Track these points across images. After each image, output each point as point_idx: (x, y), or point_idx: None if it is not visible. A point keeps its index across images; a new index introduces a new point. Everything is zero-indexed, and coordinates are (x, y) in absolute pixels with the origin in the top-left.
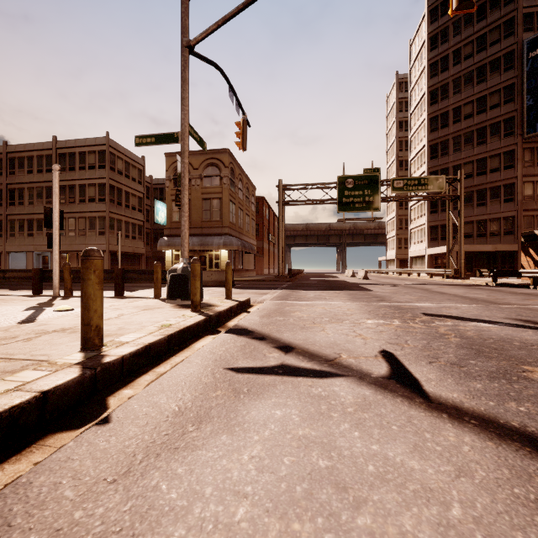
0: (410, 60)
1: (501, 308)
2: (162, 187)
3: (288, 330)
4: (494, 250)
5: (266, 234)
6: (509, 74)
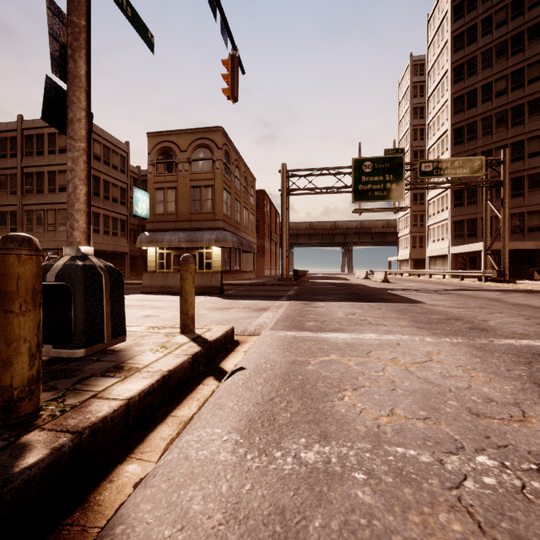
0: (428, 37)
1: None
2: None
3: None
4: (536, 247)
5: (267, 231)
6: None
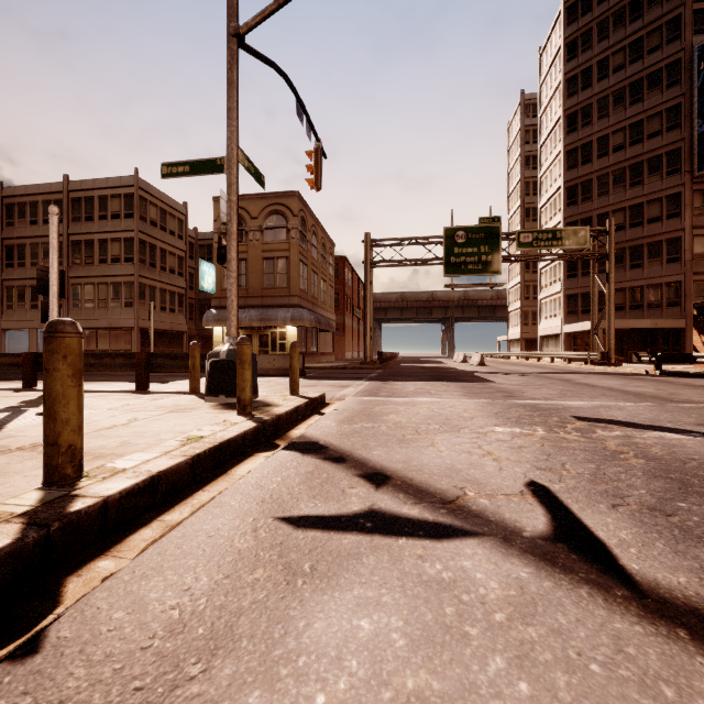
0: (540, 75)
1: (683, 408)
2: (211, 243)
3: (380, 445)
4: (654, 326)
5: (348, 305)
6: (674, 91)
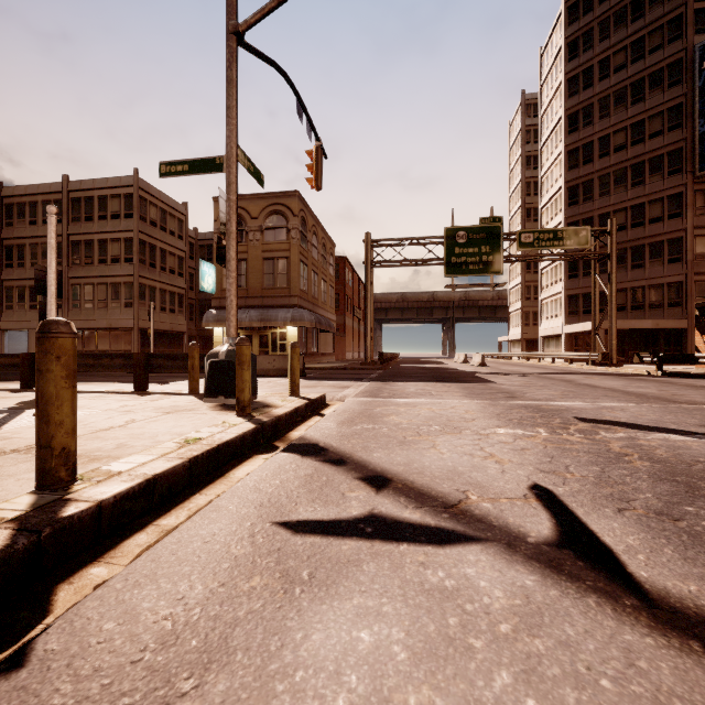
0: (541, 75)
1: (687, 409)
2: (211, 243)
3: (381, 447)
4: (655, 327)
5: (348, 306)
6: (676, 91)
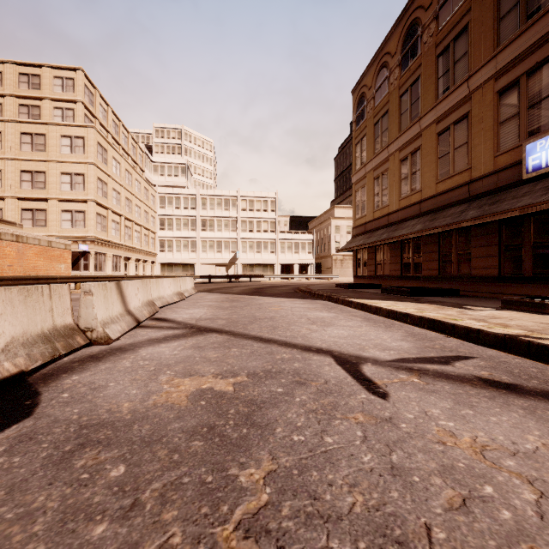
0: None
1: None
2: None
3: None
4: None
5: None
6: None
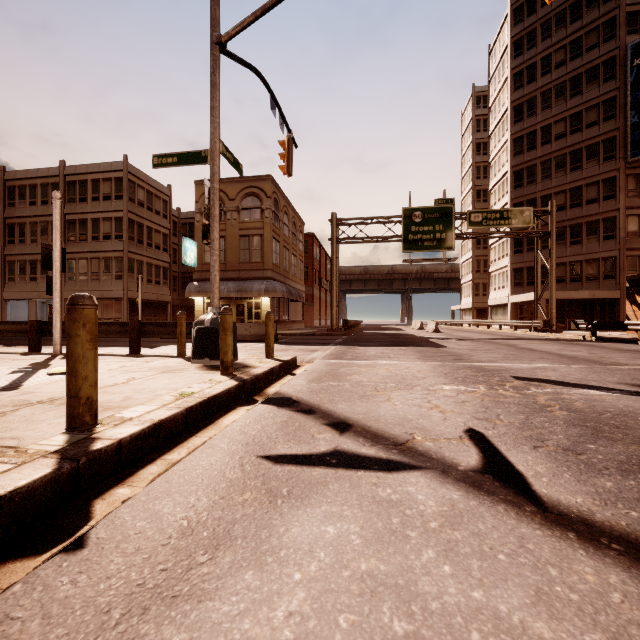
0: (490, 70)
1: (609, 369)
2: (192, 221)
3: (344, 400)
4: (592, 297)
5: (316, 278)
6: (610, 85)
